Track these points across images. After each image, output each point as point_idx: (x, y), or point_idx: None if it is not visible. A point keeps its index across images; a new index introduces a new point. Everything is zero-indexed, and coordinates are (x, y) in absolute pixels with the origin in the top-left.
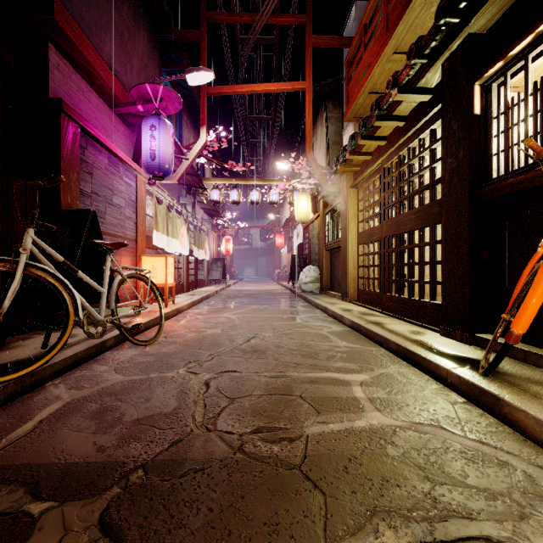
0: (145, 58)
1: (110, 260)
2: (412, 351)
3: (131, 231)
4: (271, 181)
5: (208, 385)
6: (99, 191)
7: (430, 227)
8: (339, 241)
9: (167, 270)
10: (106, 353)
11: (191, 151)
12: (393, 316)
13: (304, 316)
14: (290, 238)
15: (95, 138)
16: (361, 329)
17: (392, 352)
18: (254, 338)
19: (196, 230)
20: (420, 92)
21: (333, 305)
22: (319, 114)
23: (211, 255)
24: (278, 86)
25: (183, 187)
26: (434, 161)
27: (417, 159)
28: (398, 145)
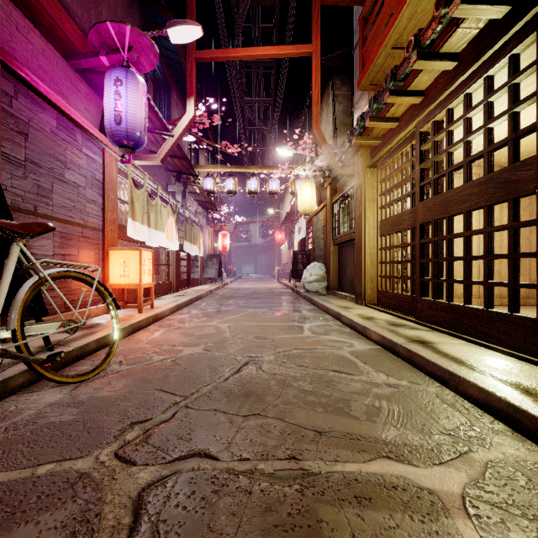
0: (119, 12)
1: (60, 254)
2: (529, 413)
3: (96, 218)
4: (270, 168)
5: (138, 512)
6: (40, 160)
7: (510, 202)
8: (352, 233)
9: (142, 267)
10: (7, 399)
11: (176, 126)
12: (437, 330)
13: (312, 325)
14: (291, 234)
15: (30, 86)
16: (399, 350)
17: (470, 400)
18: (246, 366)
19: (187, 223)
20: (494, 2)
21: (348, 311)
22: (324, 94)
23: (206, 252)
24: (280, 50)
25: (173, 175)
26: (520, 101)
27: (480, 109)
28: (445, 95)
